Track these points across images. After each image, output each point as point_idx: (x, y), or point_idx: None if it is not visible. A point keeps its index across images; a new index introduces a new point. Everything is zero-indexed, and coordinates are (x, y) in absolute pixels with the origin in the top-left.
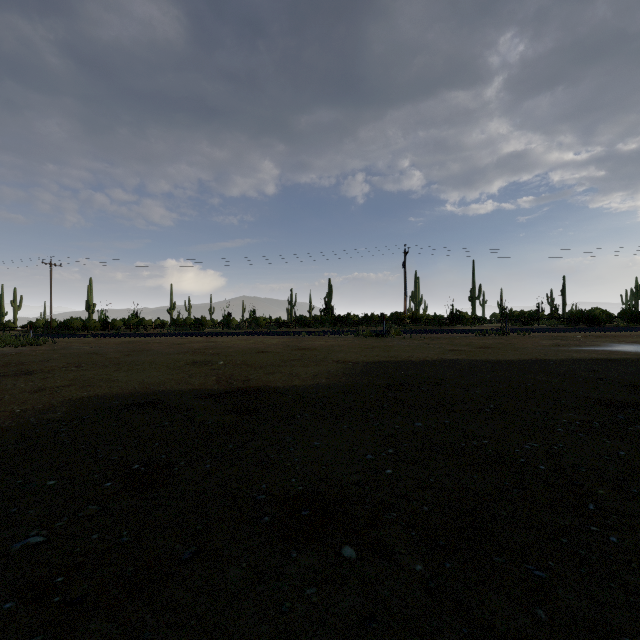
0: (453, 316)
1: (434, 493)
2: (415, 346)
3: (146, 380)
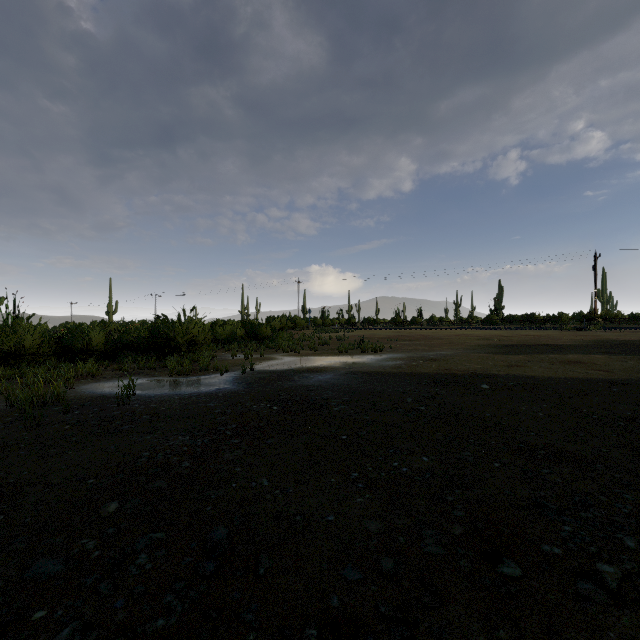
0: None
1: None
2: (618, 335)
3: (482, 342)
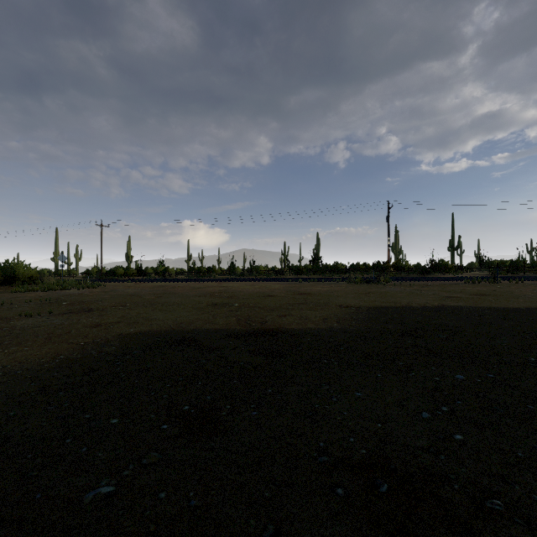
0: (436, 265)
1: (535, 475)
2: (408, 292)
3: (178, 319)
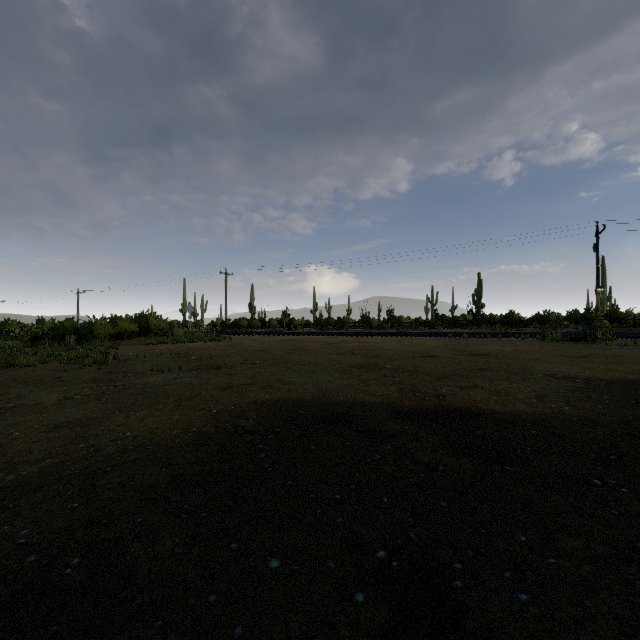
0: None
1: None
2: None
3: (320, 384)
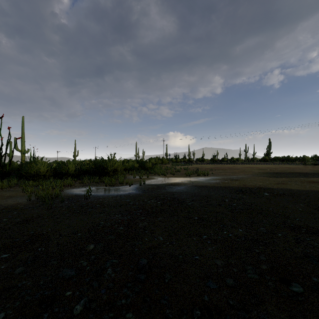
0: None
1: None
2: None
3: (261, 171)
